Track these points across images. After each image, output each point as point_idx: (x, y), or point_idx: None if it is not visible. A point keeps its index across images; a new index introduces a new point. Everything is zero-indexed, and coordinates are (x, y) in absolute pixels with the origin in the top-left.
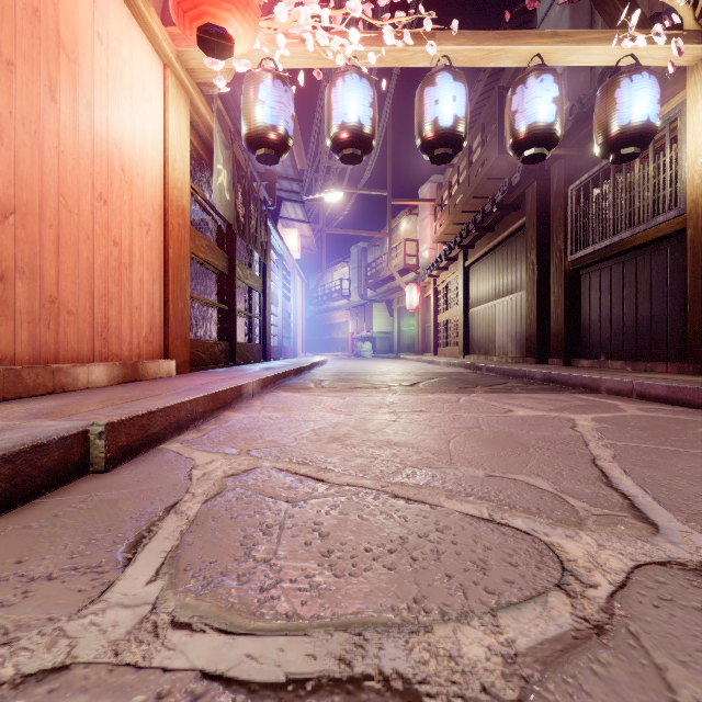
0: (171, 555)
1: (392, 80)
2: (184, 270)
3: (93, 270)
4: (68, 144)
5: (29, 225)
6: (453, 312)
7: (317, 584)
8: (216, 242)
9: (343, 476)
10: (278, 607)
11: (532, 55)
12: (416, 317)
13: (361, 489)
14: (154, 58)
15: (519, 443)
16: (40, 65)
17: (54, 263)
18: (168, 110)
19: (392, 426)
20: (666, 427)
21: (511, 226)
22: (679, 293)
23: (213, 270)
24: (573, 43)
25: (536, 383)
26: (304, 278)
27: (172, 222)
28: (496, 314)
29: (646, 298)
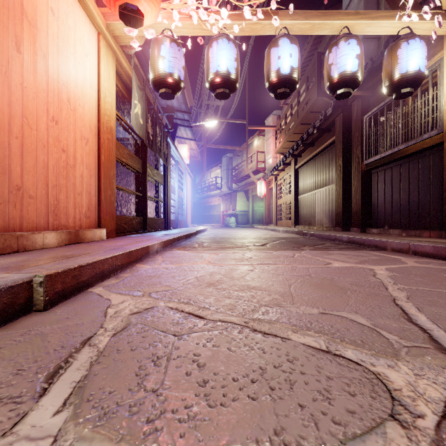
0: (79, 385)
1: (248, 48)
2: (112, 169)
3: (48, 168)
4: (29, 82)
5: (0, 136)
6: (288, 198)
7: (194, 414)
8: (135, 152)
9: (216, 313)
10: (160, 439)
11: (342, 27)
12: (264, 201)
13: (229, 324)
14: (91, 28)
15: (339, 287)
16: (8, 27)
17: (19, 163)
18: (100, 63)
19: (250, 274)
20: (437, 275)
21: (326, 142)
22: (438, 185)
23: (133, 170)
24: (369, 19)
25: (344, 244)
26: (192, 176)
27: (103, 137)
28: (316, 199)
29: (415, 188)
